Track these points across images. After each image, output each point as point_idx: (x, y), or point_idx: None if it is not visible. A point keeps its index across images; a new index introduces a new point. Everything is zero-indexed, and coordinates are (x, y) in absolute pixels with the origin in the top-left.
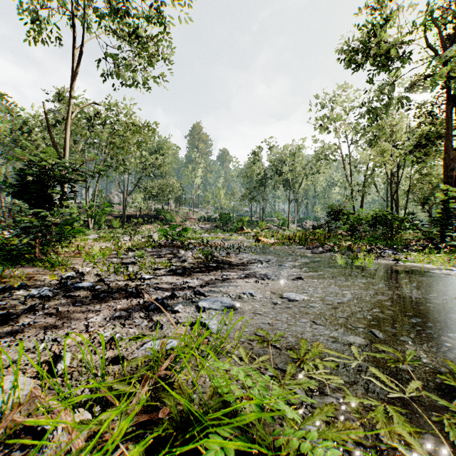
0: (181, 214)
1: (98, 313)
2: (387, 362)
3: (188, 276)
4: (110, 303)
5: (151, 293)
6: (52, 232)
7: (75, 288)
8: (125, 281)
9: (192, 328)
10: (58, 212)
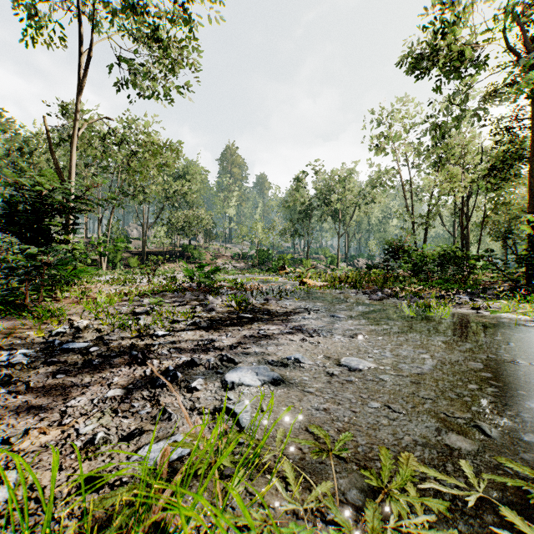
0: (211, 251)
1: (85, 391)
2: (528, 496)
3: (215, 331)
4: (104, 374)
5: (163, 357)
6: (43, 274)
7: (63, 350)
8: (132, 338)
9: (213, 419)
10: (51, 249)
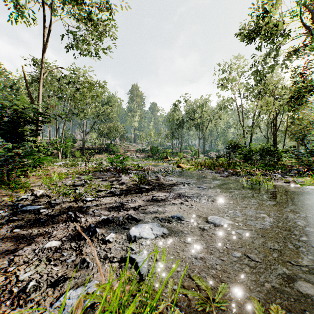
0: (123, 147)
1: (31, 242)
2: None
3: (124, 197)
4: (47, 229)
5: (88, 216)
6: (16, 161)
7: (22, 211)
8: (70, 202)
9: (120, 266)
10: (21, 145)
